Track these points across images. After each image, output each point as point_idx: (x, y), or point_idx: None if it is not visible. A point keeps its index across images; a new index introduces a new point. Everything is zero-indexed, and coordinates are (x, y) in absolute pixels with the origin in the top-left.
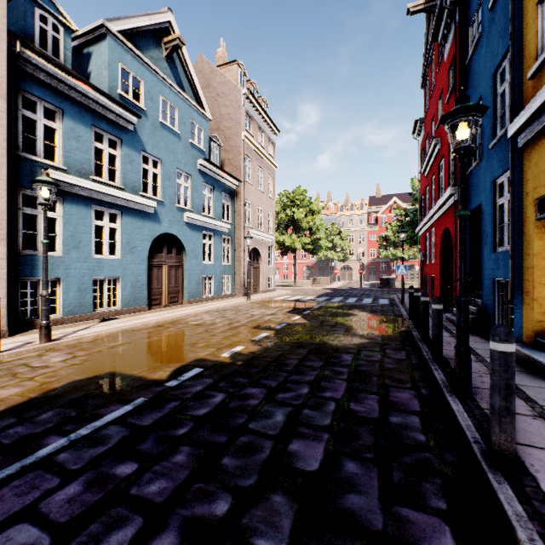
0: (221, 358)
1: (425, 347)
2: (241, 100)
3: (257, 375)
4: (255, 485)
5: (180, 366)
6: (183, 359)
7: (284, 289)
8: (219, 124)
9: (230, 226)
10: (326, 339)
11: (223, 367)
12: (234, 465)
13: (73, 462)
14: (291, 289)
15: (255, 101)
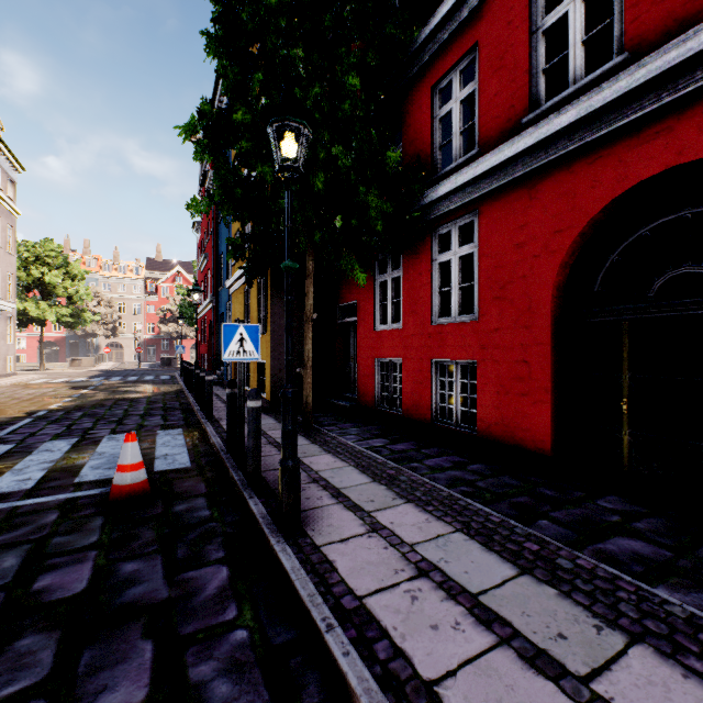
0: (53, 408)
1: (188, 391)
2: None
3: (92, 408)
4: (123, 417)
5: (26, 413)
6: (20, 411)
7: (26, 373)
8: None
9: None
10: (125, 396)
11: (62, 409)
12: (112, 417)
13: (38, 425)
14: (40, 374)
15: None
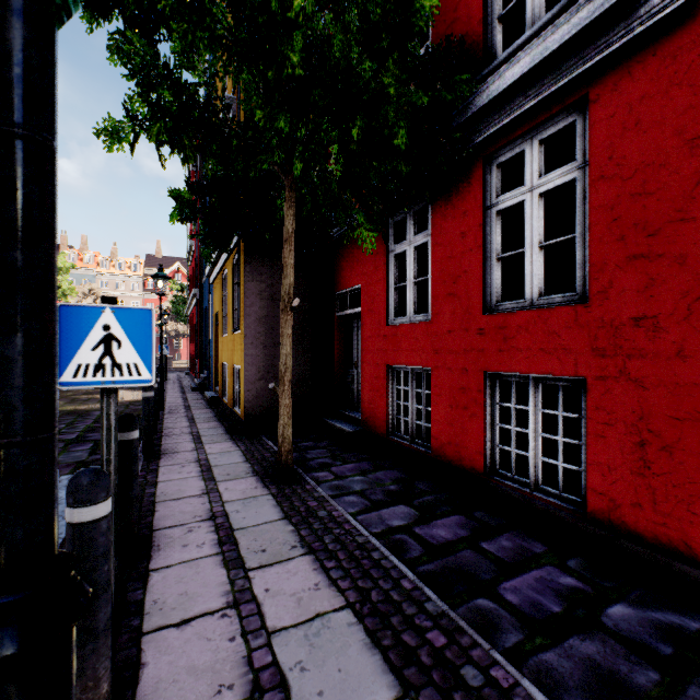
0: None
1: None
2: None
3: None
4: None
5: None
6: None
7: None
8: None
9: None
10: (79, 407)
11: None
12: None
13: None
14: None
15: None
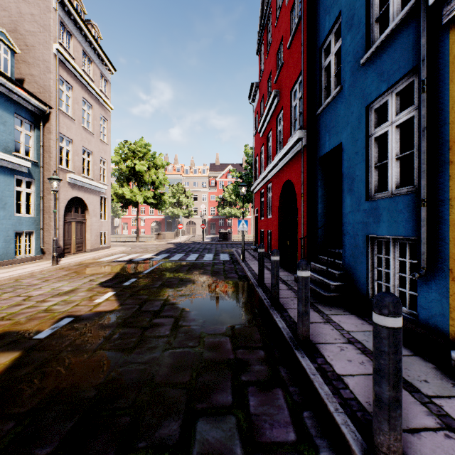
0: None
1: (320, 380)
2: (51, 1)
3: None
4: None
5: None
6: None
7: (125, 245)
8: (16, 25)
9: (30, 163)
10: (126, 368)
11: None
12: None
13: None
14: (132, 245)
15: (76, 14)
